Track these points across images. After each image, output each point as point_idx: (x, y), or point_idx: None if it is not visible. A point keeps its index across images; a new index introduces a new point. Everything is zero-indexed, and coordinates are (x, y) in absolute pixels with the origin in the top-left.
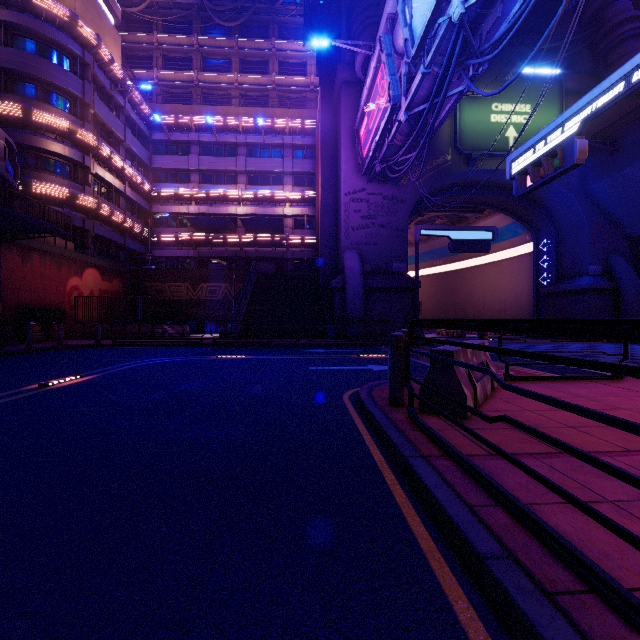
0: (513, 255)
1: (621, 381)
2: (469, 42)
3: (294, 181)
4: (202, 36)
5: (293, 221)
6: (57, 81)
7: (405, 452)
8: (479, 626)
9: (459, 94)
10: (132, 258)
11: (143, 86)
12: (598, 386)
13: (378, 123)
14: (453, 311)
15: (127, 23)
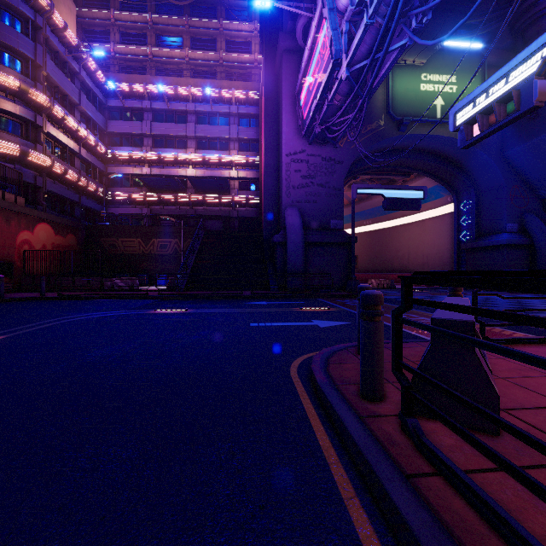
0: (435, 215)
1: None
2: None
3: (239, 147)
4: (156, 14)
5: (238, 183)
6: (7, 41)
7: None
8: None
9: (400, 50)
10: (87, 215)
11: (96, 52)
12: None
13: (319, 82)
14: (381, 265)
15: (86, 0)
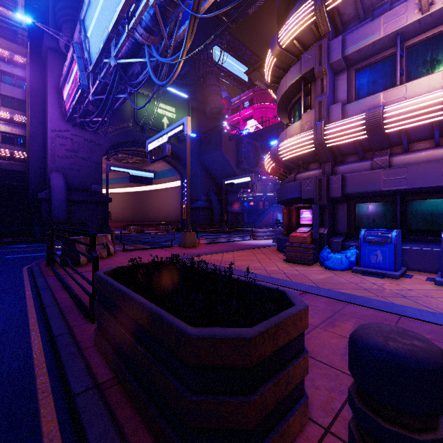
0: (173, 186)
1: (171, 248)
2: (123, 77)
3: (2, 102)
4: None
5: (1, 136)
6: None
7: (37, 277)
8: (32, 303)
9: (125, 98)
10: None
11: None
12: (158, 250)
13: (75, 93)
14: (142, 216)
15: None
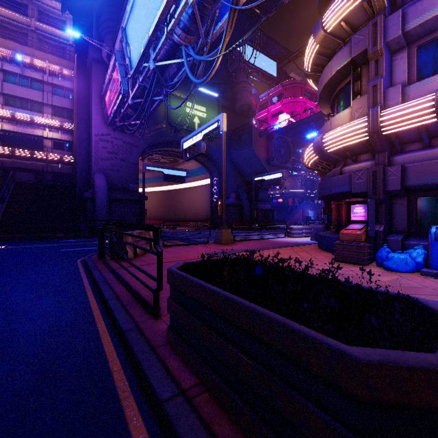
0: (203, 184)
1: (207, 244)
2: (161, 80)
3: (54, 112)
4: None
5: (53, 143)
6: None
7: (92, 270)
8: (92, 295)
9: (161, 99)
10: None
11: None
12: (196, 246)
13: (116, 99)
14: (173, 214)
15: None
